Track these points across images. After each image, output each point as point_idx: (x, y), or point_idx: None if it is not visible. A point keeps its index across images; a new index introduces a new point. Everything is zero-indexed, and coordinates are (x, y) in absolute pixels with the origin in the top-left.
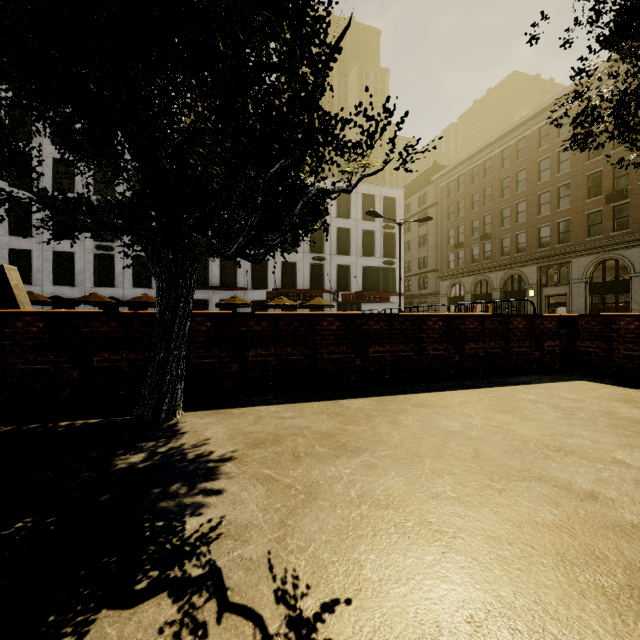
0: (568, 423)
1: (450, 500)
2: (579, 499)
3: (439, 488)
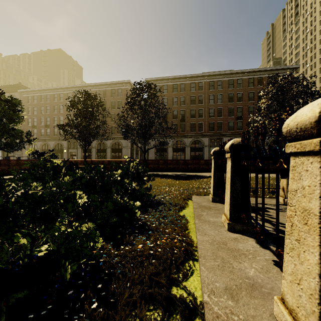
0: None
1: None
2: None
3: None
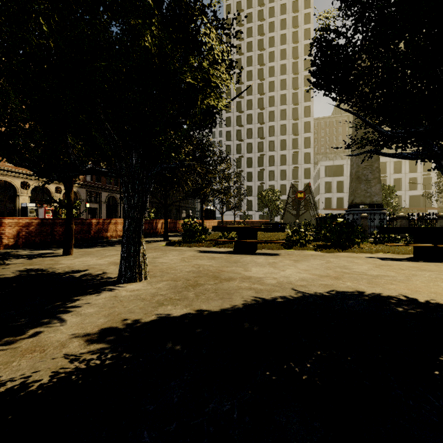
0: None
1: None
2: None
3: None
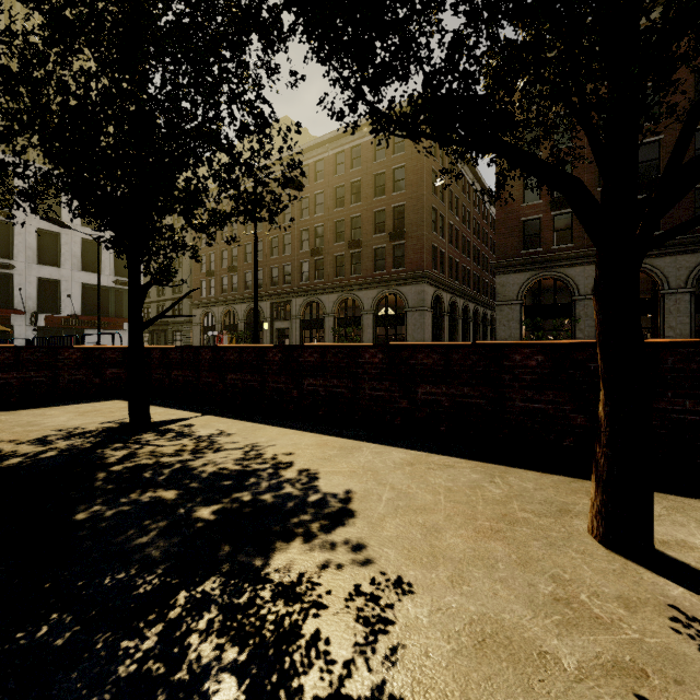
0: None
1: None
2: None
3: None
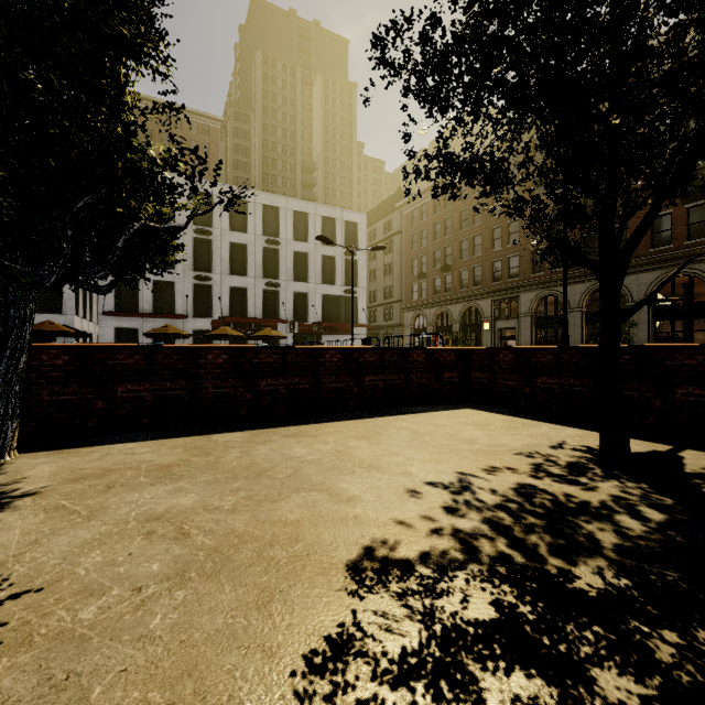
0: (406, 445)
1: (221, 511)
2: (335, 502)
3: (223, 503)
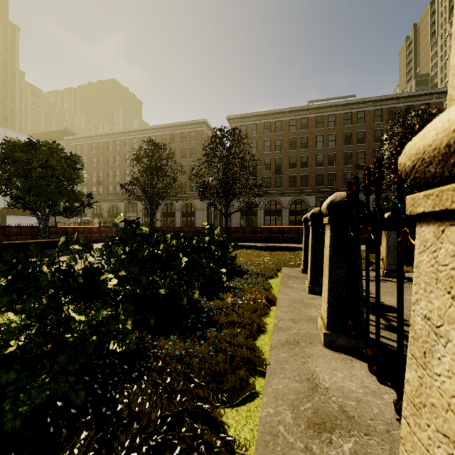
0: None
1: None
2: None
3: None
